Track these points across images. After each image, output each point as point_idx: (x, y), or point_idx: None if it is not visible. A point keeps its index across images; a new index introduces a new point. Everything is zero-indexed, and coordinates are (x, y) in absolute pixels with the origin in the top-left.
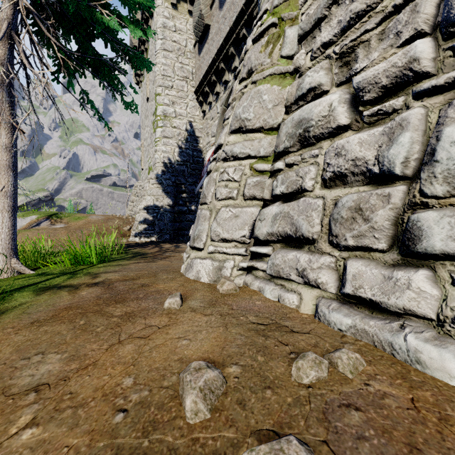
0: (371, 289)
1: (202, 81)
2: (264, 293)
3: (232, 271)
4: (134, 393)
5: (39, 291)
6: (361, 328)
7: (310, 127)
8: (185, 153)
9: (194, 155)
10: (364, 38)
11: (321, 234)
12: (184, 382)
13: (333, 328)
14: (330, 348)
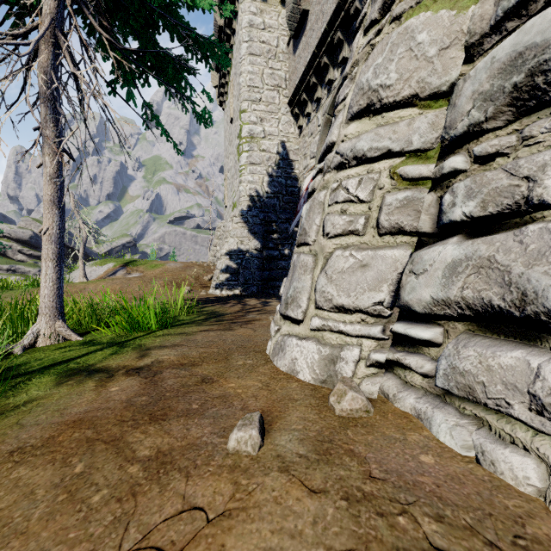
0: None
1: (298, 87)
2: (431, 427)
3: (357, 368)
4: None
5: (63, 377)
6: None
7: None
8: (276, 182)
9: (288, 184)
10: None
11: None
12: None
13: None
14: None
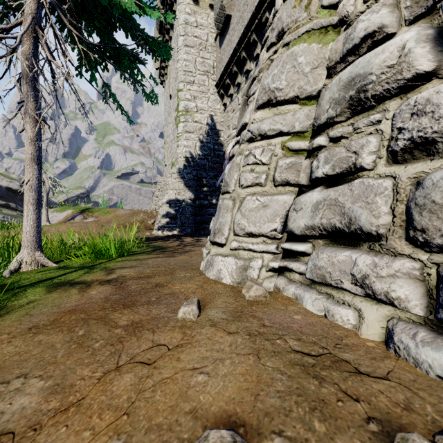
0: None
1: (223, 73)
2: (302, 302)
3: (260, 272)
4: None
5: (51, 288)
6: None
7: (367, 85)
8: (206, 147)
9: (215, 148)
10: None
11: (393, 228)
12: None
13: (425, 373)
14: (437, 417)
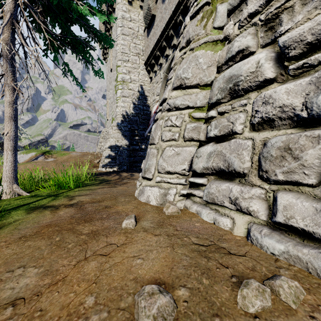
0: (303, 220)
1: (150, 56)
2: (201, 215)
3: (175, 197)
4: (94, 314)
5: (29, 210)
6: (294, 255)
7: (239, 82)
8: (137, 107)
9: (144, 109)
10: (288, 5)
11: (251, 170)
12: (139, 307)
13: (265, 252)
14: (267, 273)
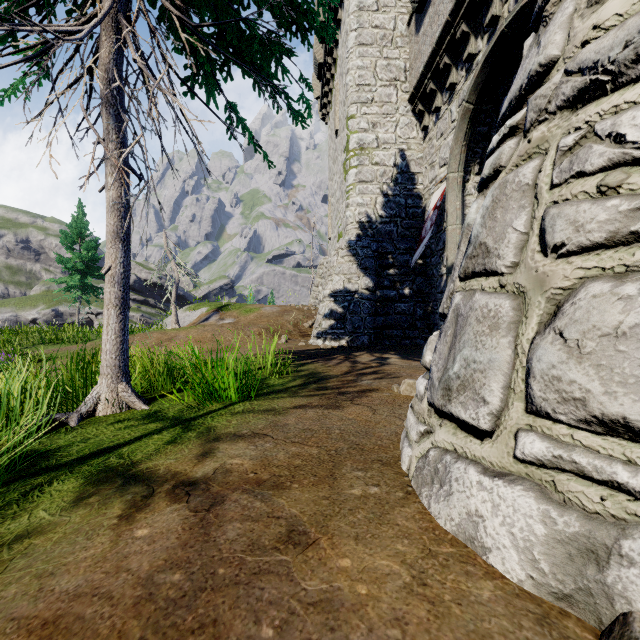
0: None
1: (423, 75)
2: None
3: None
4: None
5: (91, 484)
6: None
7: None
8: (392, 203)
9: (408, 204)
10: None
11: None
12: None
13: None
14: None
